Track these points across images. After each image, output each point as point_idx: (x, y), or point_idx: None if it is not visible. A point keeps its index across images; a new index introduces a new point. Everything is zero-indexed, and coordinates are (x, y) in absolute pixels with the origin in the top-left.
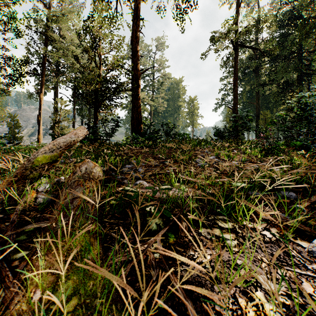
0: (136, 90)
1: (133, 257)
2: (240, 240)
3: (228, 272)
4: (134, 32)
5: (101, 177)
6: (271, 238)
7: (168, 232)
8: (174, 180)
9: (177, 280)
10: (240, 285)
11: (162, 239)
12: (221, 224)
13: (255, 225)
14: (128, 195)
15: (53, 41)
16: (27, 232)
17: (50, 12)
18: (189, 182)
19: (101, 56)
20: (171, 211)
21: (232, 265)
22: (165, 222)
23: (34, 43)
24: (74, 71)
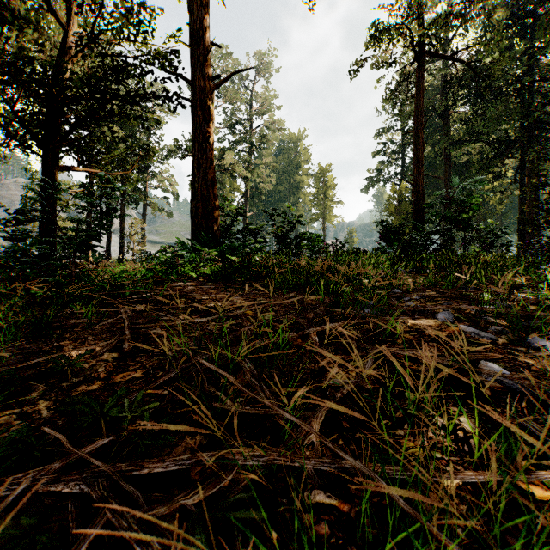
0: (202, 127)
1: None
2: None
3: None
4: None
5: None
6: None
7: None
8: None
9: None
10: None
11: None
12: None
13: None
14: None
15: None
16: None
17: None
18: None
19: None
20: None
21: None
22: None
23: None
24: None
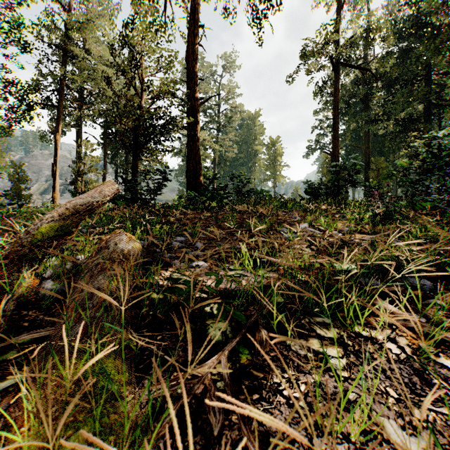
0: (193, 128)
1: (175, 419)
2: (351, 357)
3: (335, 415)
4: (190, 45)
5: (140, 255)
6: (400, 355)
7: (239, 344)
8: (248, 261)
9: (254, 438)
10: (355, 438)
11: (229, 356)
12: (321, 331)
13: (372, 332)
14: (176, 288)
15: (75, 58)
16: (20, 345)
17: (70, 16)
18: (271, 263)
19: (142, 79)
20: (243, 310)
21: (342, 404)
22: (234, 328)
23: (48, 61)
24: (105, 101)
